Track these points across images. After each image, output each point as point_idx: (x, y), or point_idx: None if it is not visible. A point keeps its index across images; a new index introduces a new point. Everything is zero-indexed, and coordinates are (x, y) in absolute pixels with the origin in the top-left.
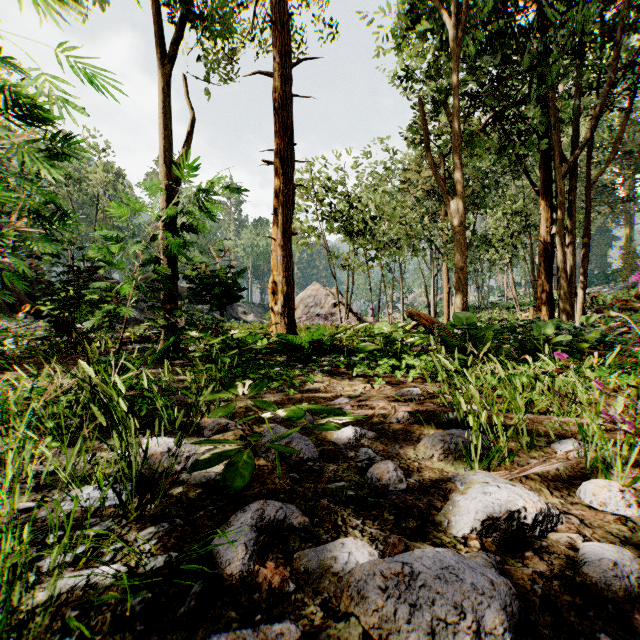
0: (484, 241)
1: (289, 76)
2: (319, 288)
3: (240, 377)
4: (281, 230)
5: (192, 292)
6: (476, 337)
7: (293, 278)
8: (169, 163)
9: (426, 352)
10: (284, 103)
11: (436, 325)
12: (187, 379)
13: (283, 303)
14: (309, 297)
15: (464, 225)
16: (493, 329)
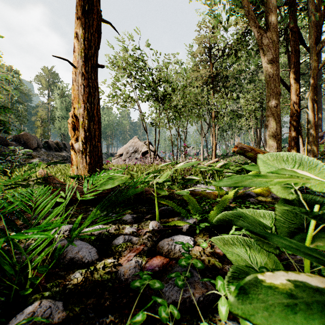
0: (237, 114)
1: None
2: (137, 141)
3: None
4: (81, 55)
5: None
6: None
7: (98, 113)
8: None
9: (251, 196)
10: None
11: None
12: None
13: (84, 139)
14: (130, 147)
15: (278, 60)
16: None
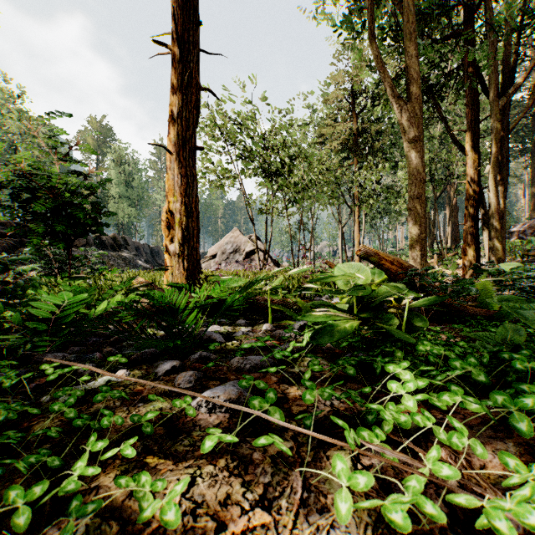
0: (393, 192)
1: None
2: (238, 235)
3: None
4: (178, 139)
5: None
6: None
7: (196, 207)
8: None
9: None
10: None
11: (415, 269)
12: None
13: (181, 240)
14: (228, 244)
15: (422, 139)
16: None
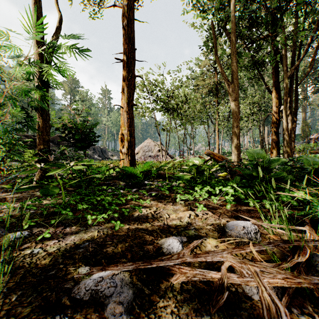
0: None
1: (131, 6)
2: (151, 141)
3: (67, 209)
4: (126, 101)
5: (62, 137)
6: (265, 168)
7: (134, 132)
8: (43, 45)
9: (216, 177)
10: (128, 22)
11: (226, 160)
12: (35, 204)
13: (127, 147)
14: (145, 146)
15: (238, 100)
16: (281, 162)
